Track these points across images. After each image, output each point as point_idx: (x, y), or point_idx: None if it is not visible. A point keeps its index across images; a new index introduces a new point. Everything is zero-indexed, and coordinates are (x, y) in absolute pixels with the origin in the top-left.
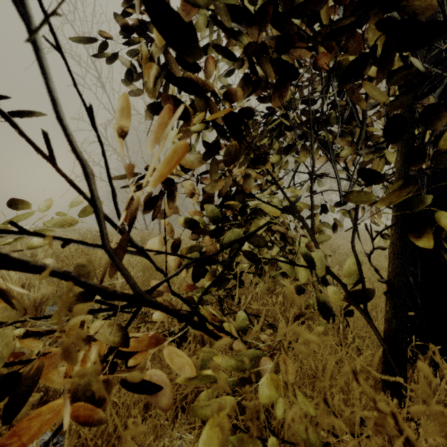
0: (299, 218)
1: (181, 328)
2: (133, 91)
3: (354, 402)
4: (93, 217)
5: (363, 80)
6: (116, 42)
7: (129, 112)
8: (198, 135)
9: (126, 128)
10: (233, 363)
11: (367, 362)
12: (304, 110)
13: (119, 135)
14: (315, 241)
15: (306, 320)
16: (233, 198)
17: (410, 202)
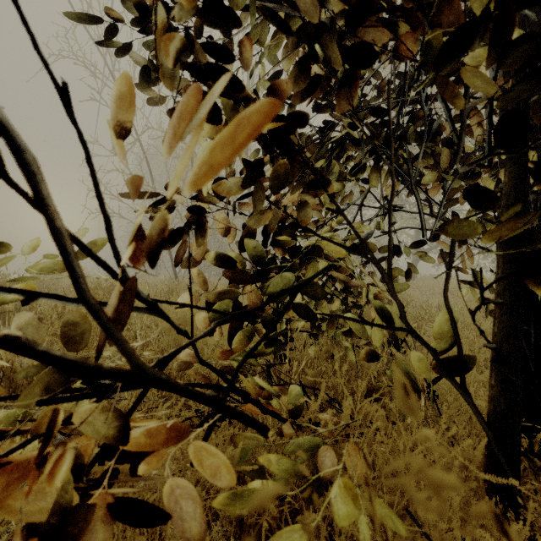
0: (372, 261)
1: (211, 412)
2: (154, 98)
3: (452, 515)
4: (112, 263)
5: (462, 70)
6: (138, 48)
7: (130, 99)
8: None
9: (126, 123)
10: (284, 462)
11: (465, 456)
12: (373, 123)
13: (116, 135)
14: (393, 291)
15: (380, 397)
16: (283, 235)
17: (529, 236)
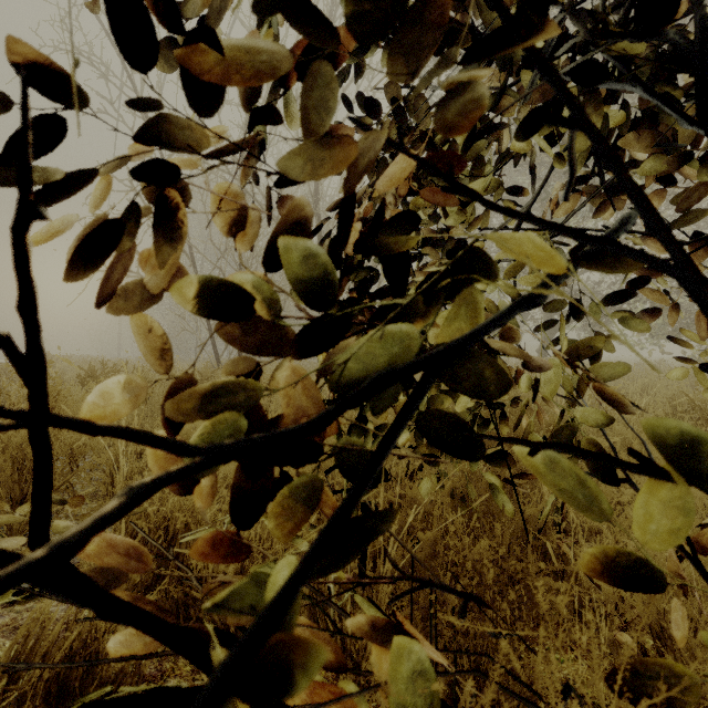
0: (678, 275)
1: None
2: None
3: None
4: None
5: None
6: None
7: None
8: (277, 89)
9: None
10: None
11: None
12: None
13: None
14: None
15: (689, 705)
16: None
17: None
